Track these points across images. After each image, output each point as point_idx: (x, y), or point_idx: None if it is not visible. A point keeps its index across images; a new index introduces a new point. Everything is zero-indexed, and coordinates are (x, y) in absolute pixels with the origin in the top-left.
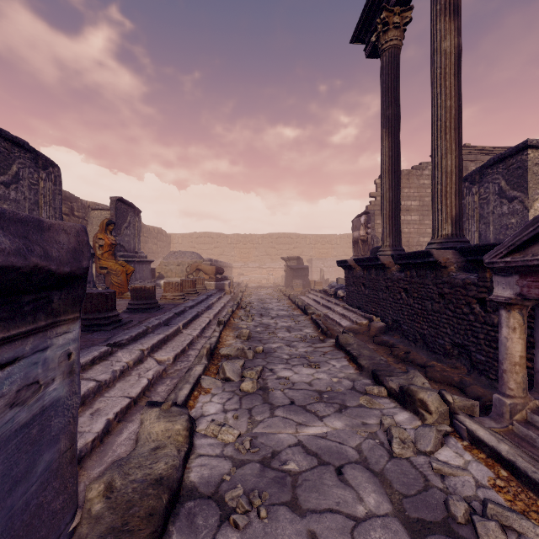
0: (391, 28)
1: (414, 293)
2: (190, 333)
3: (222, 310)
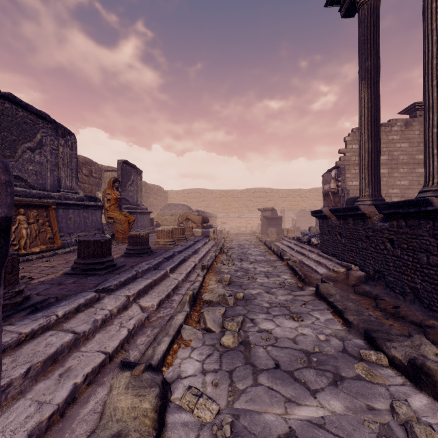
0: None
1: (403, 244)
2: (176, 277)
3: (207, 254)
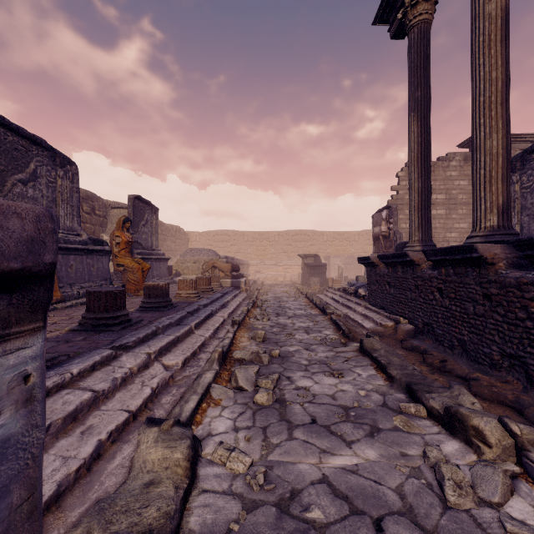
0: (420, 1)
1: (451, 293)
2: (203, 333)
3: (237, 308)
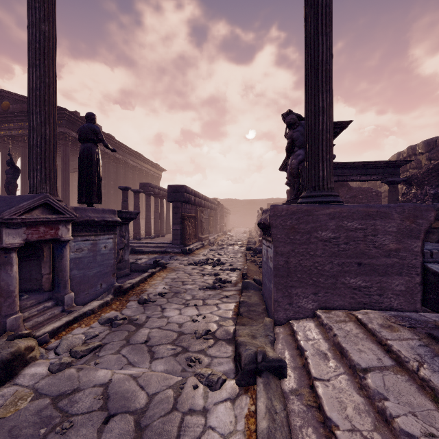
0: None
1: None
2: None
3: None
